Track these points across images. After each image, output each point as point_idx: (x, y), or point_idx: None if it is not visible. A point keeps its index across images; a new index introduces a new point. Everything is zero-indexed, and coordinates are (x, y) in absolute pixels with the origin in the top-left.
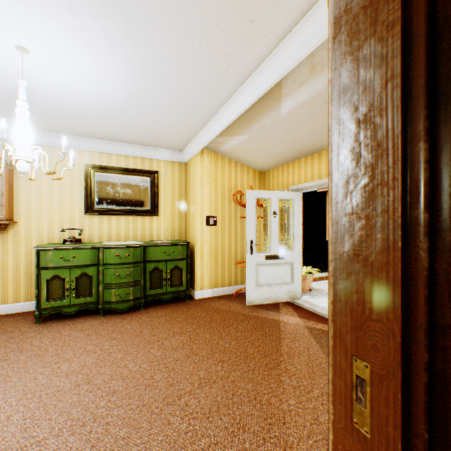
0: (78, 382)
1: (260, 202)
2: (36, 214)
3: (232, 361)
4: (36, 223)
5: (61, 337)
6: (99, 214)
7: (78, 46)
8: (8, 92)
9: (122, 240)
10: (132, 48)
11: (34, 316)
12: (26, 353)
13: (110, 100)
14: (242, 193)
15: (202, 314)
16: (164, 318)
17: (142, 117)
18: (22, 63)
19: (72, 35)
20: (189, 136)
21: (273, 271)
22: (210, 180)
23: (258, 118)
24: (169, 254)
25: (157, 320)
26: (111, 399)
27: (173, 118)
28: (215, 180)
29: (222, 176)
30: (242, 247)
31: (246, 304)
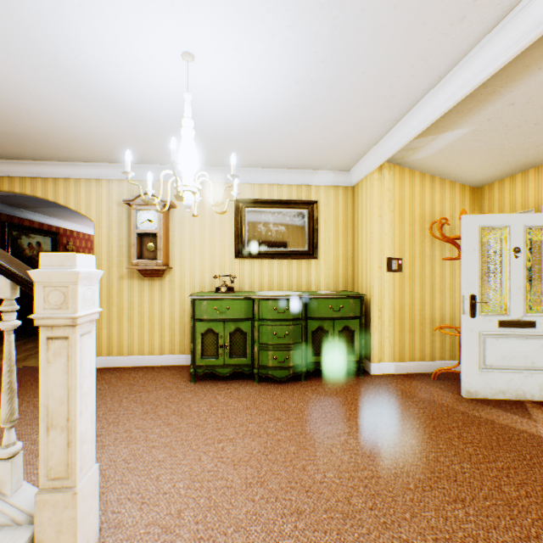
0: (248, 480)
1: (483, 234)
2: (188, 259)
3: (480, 506)
4: (189, 268)
5: (218, 405)
6: (250, 258)
7: (250, 30)
8: (169, 122)
9: (275, 289)
10: (322, 9)
11: (187, 371)
12: (186, 419)
13: (274, 108)
14: (443, 222)
15: (390, 401)
16: (336, 399)
17: (308, 126)
18: (188, 73)
19: (246, 13)
20: (365, 145)
21: (514, 347)
22: (392, 207)
23: (504, 89)
24: (336, 310)
25: (327, 401)
26: (298, 525)
27: (350, 119)
28: (400, 206)
29: (410, 199)
30: (442, 304)
31: (463, 395)
